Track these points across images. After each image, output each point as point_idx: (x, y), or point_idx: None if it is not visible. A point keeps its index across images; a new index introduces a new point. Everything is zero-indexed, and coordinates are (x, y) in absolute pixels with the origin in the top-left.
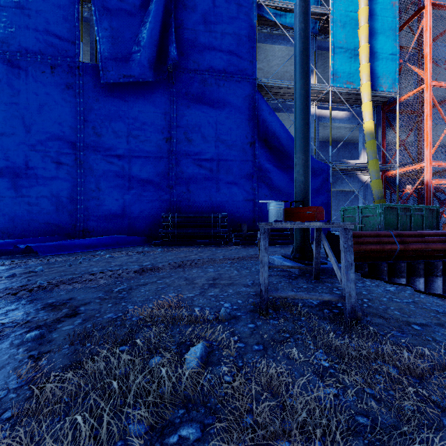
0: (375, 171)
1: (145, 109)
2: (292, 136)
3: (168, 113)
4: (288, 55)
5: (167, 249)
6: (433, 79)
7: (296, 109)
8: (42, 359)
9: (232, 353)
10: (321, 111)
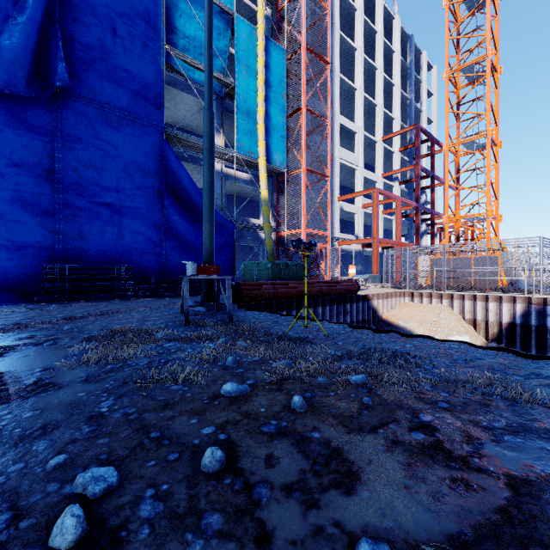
0: (269, 232)
1: (14, 129)
2: (201, 193)
3: (51, 141)
4: (196, 105)
5: (64, 305)
6: (313, 160)
7: (204, 190)
8: (84, 342)
9: (176, 334)
10: (228, 169)
